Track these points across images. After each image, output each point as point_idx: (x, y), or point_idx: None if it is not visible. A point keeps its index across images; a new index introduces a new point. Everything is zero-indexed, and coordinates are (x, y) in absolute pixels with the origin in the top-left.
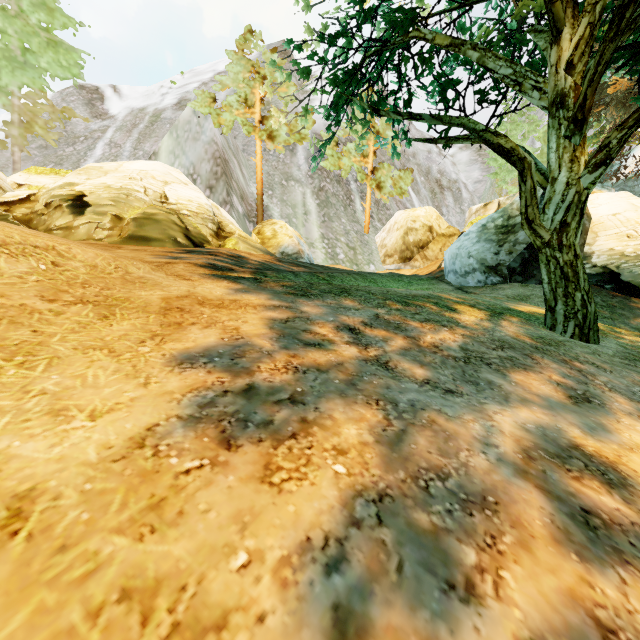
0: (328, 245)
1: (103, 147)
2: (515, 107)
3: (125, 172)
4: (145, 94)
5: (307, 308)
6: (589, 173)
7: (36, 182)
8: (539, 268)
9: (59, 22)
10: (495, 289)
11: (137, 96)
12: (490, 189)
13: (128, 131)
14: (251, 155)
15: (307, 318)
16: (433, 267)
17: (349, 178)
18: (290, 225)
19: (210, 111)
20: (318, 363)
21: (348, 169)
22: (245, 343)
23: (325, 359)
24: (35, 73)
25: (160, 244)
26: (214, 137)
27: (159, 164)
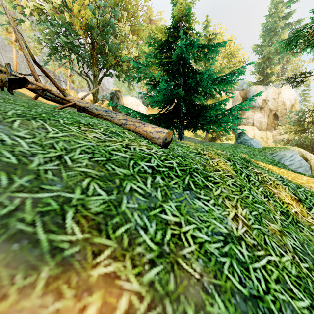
0: None
1: None
2: None
3: None
4: None
5: None
6: (98, 85)
7: None
8: None
9: None
10: None
11: None
12: None
13: None
14: (7, 52)
15: None
16: None
17: (60, 75)
18: None
19: None
20: None
21: (59, 72)
22: None
23: None
24: None
25: None
26: None
27: None
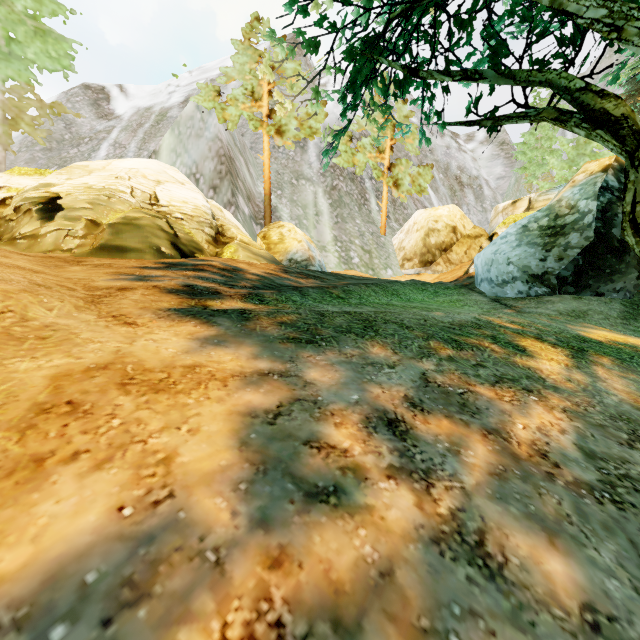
0: (341, 248)
1: (107, 148)
2: (592, 72)
3: (112, 171)
4: (152, 93)
5: (315, 372)
6: None
7: (16, 184)
8: (596, 277)
9: (48, 9)
10: (541, 302)
11: (144, 95)
12: (515, 185)
13: (133, 131)
14: (259, 153)
15: (314, 400)
16: (458, 272)
17: (364, 176)
18: (300, 227)
19: (214, 105)
20: (335, 584)
21: (363, 166)
22: (170, 519)
23: (351, 557)
24: (21, 65)
25: (138, 255)
26: (218, 133)
27: (153, 162)
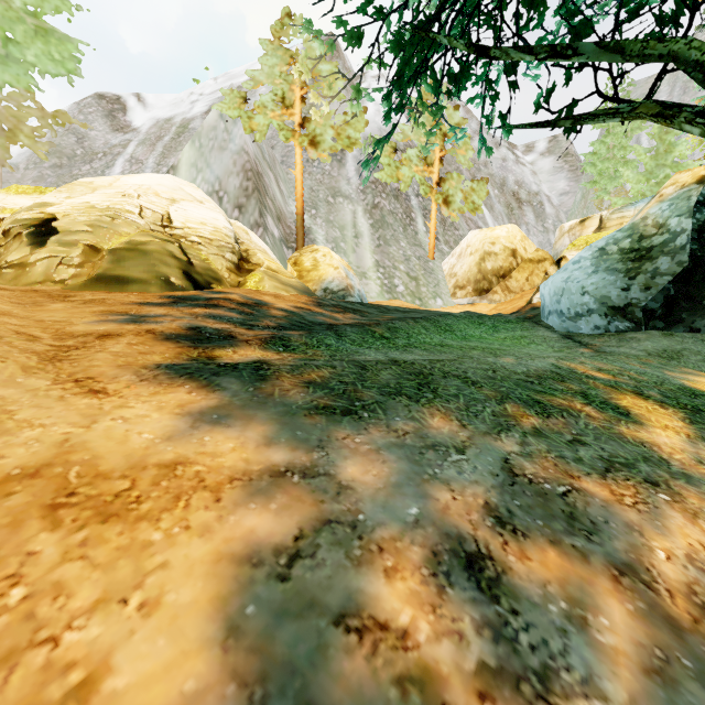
0: (384, 275)
1: (123, 164)
2: None
3: (120, 188)
4: (173, 103)
5: (353, 466)
6: None
7: (12, 204)
8: (690, 309)
9: (50, 5)
10: (624, 340)
11: (164, 105)
12: (581, 202)
13: (151, 145)
14: (291, 167)
15: (352, 522)
16: (519, 302)
17: (409, 192)
18: (337, 251)
19: (240, 114)
20: None
21: (408, 181)
22: None
23: None
24: (20, 69)
25: (141, 288)
26: (244, 145)
27: (168, 177)
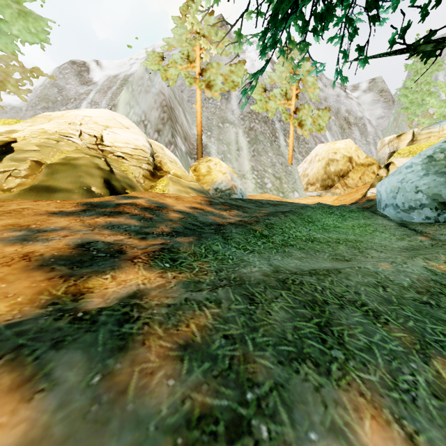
0: (257, 176)
1: (86, 105)
2: None
3: (69, 118)
4: (119, 65)
5: None
6: None
7: None
8: None
9: None
10: None
11: (113, 67)
12: (393, 123)
13: (104, 92)
14: (194, 104)
15: None
16: (356, 195)
17: (274, 119)
18: (225, 160)
19: (159, 68)
20: None
21: (274, 111)
22: None
23: None
24: (8, 39)
25: (65, 195)
26: (162, 89)
27: (106, 111)
